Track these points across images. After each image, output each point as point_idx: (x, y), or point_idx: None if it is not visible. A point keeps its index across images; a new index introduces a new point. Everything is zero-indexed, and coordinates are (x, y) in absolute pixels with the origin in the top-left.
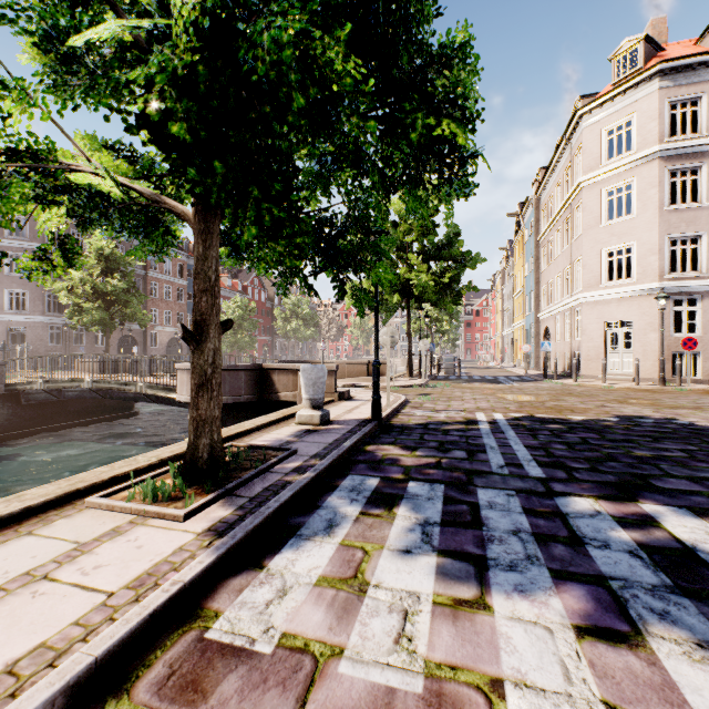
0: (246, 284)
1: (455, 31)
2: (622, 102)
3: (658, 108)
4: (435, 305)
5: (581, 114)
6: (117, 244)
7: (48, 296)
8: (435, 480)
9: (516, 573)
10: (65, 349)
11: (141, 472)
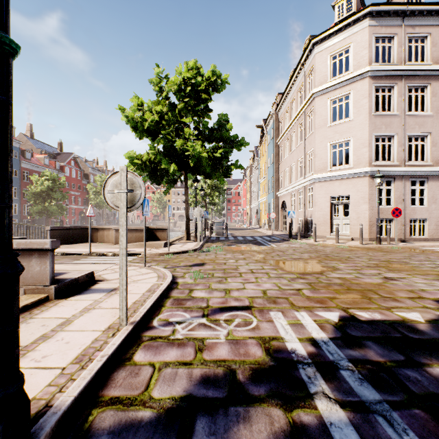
0: (63, 164)
1: None
2: (343, 35)
3: (368, 39)
4: (209, 177)
5: (314, 42)
6: None
7: None
8: None
9: None
10: None
11: None
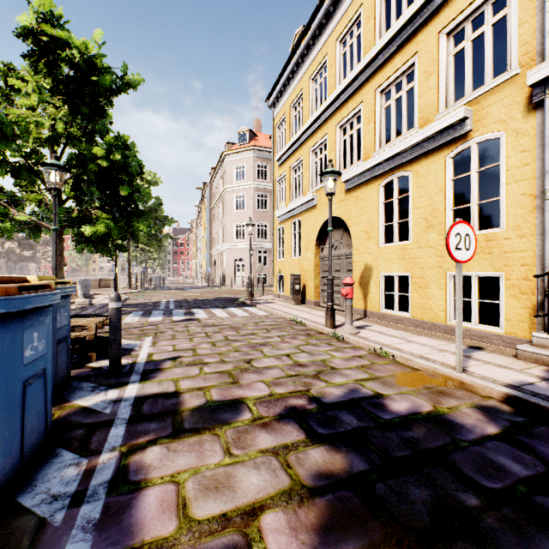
0: None
1: (147, 189)
2: (241, 156)
3: (253, 165)
4: (147, 245)
5: (225, 154)
6: None
7: None
8: (141, 311)
9: (156, 316)
10: None
11: None
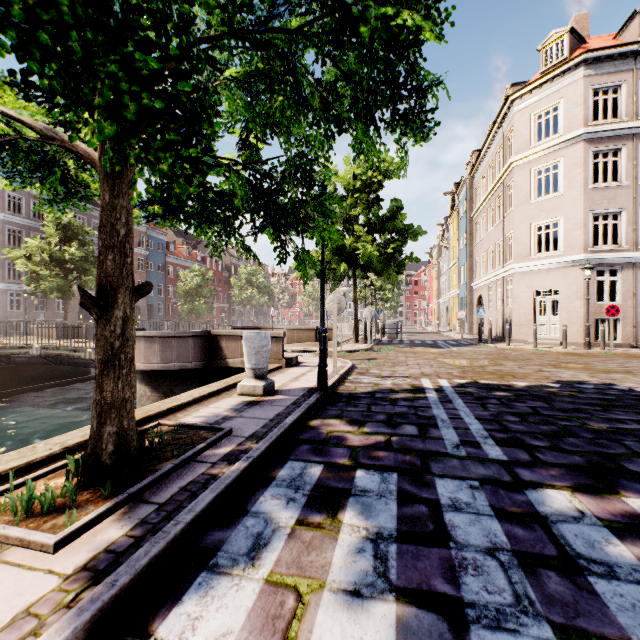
0: (204, 254)
1: None
2: (549, 89)
3: (583, 94)
4: (380, 274)
5: (512, 99)
6: (79, 215)
7: (9, 264)
8: (387, 466)
9: (508, 634)
10: (25, 315)
11: (35, 465)
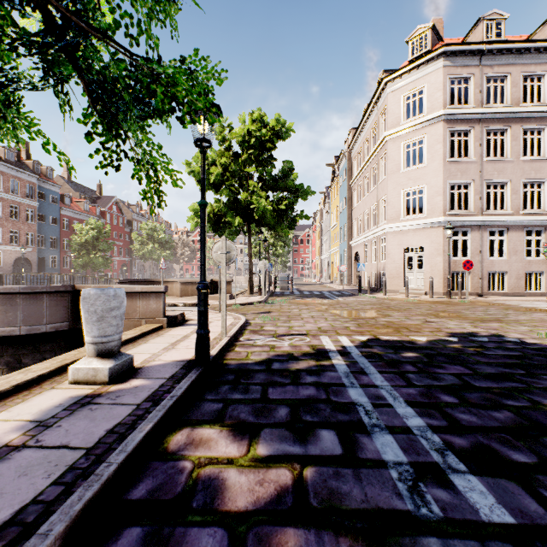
0: (104, 209)
1: None
2: (416, 74)
3: (442, 81)
4: (273, 229)
5: (386, 81)
6: None
7: None
8: None
9: None
10: None
11: None
